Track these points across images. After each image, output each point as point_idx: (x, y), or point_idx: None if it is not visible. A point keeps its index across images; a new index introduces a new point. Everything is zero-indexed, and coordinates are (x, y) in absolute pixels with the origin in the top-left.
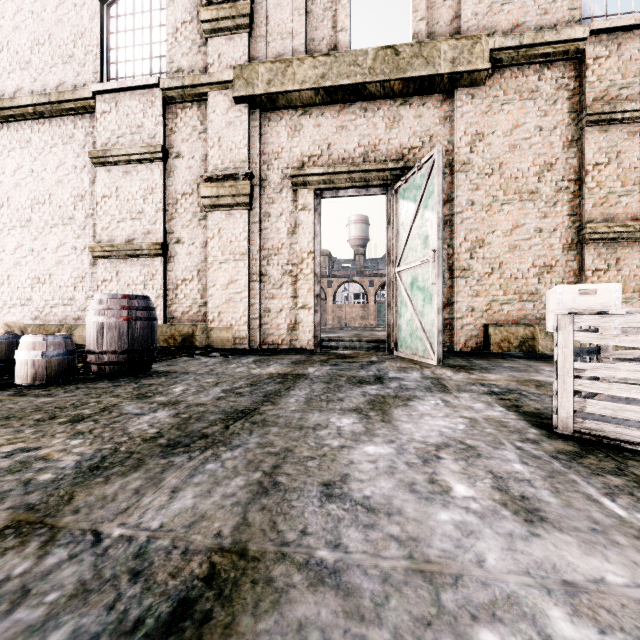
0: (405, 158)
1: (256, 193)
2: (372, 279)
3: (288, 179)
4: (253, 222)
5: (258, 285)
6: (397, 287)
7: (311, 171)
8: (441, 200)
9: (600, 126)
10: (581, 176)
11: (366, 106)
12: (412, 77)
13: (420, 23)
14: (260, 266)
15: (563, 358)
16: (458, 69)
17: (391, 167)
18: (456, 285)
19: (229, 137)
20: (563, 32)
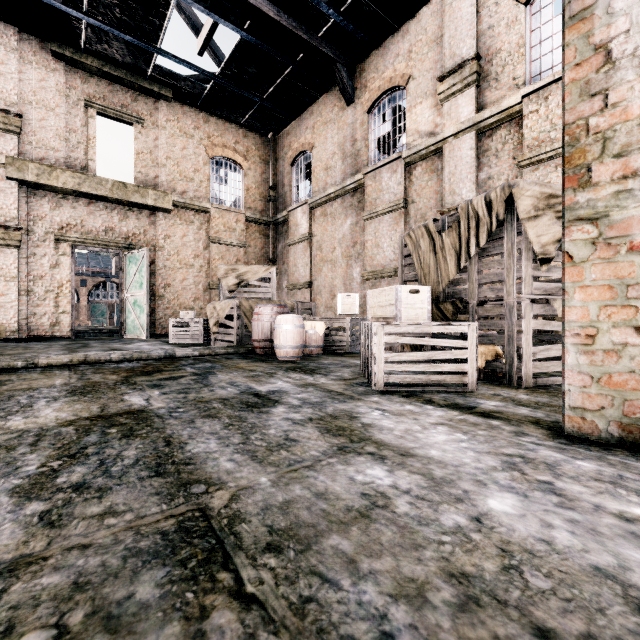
0: (130, 238)
1: (24, 239)
2: (85, 278)
3: (51, 234)
4: (22, 257)
5: (26, 298)
6: (126, 303)
7: (71, 235)
8: (148, 270)
9: (216, 244)
10: (210, 262)
11: (107, 205)
12: (134, 202)
13: (139, 174)
14: (27, 286)
15: (171, 328)
16: (158, 205)
17: (123, 243)
18: (157, 304)
19: (0, 199)
20: (202, 203)
